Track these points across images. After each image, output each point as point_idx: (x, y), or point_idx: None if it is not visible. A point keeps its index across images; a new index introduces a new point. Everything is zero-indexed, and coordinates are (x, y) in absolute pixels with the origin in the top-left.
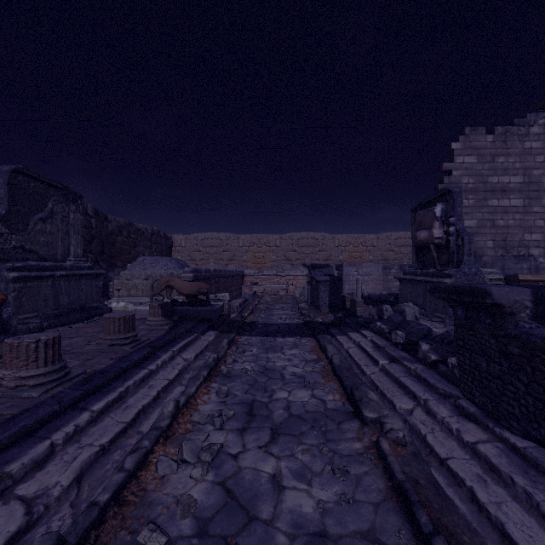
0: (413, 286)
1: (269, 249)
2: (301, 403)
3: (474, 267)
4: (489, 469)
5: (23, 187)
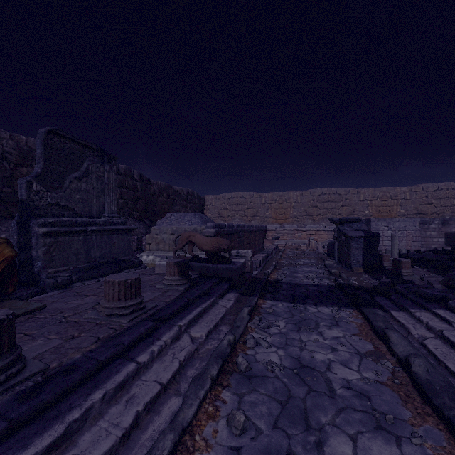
0: None
1: (290, 206)
2: None
3: None
4: None
5: (59, 148)
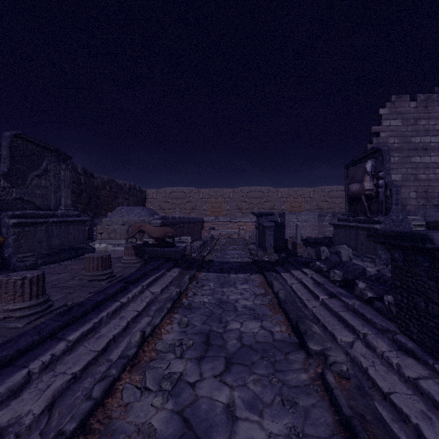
0: (346, 231)
1: (224, 201)
2: (252, 333)
3: (401, 215)
4: (433, 406)
5: (22, 149)
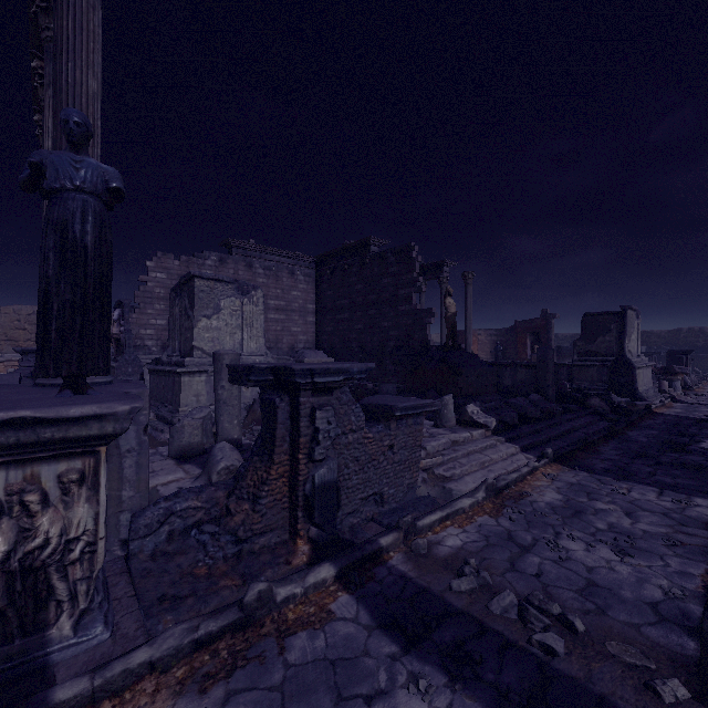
0: None
1: None
2: None
3: (134, 356)
4: None
5: None
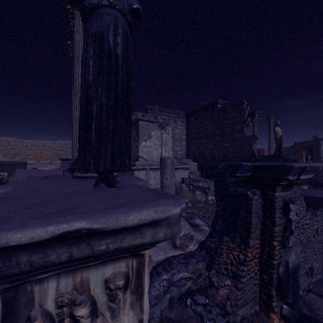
0: None
1: (45, 149)
2: None
3: None
4: None
5: None
